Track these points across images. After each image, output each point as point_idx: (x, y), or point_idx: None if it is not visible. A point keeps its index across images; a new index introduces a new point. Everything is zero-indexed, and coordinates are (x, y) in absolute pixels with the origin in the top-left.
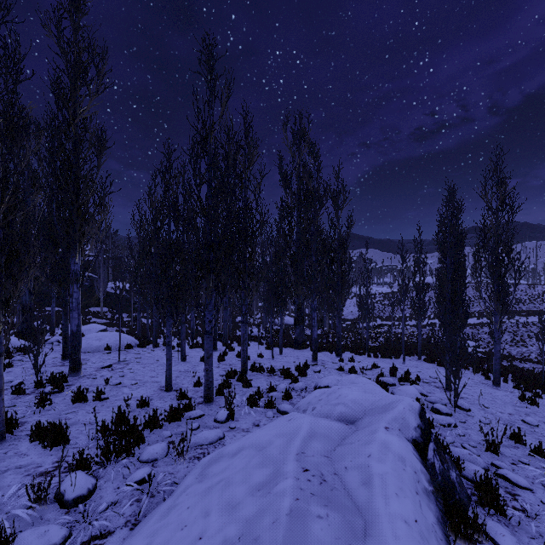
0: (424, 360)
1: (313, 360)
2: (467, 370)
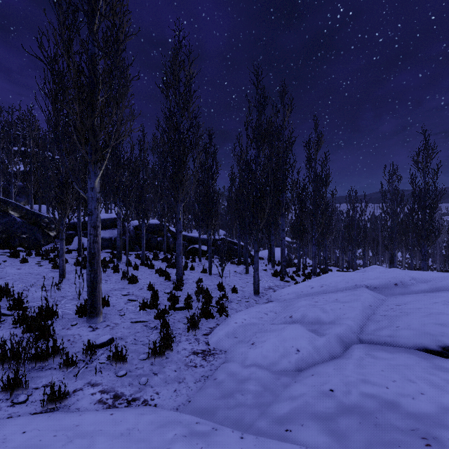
0: None
1: None
2: None
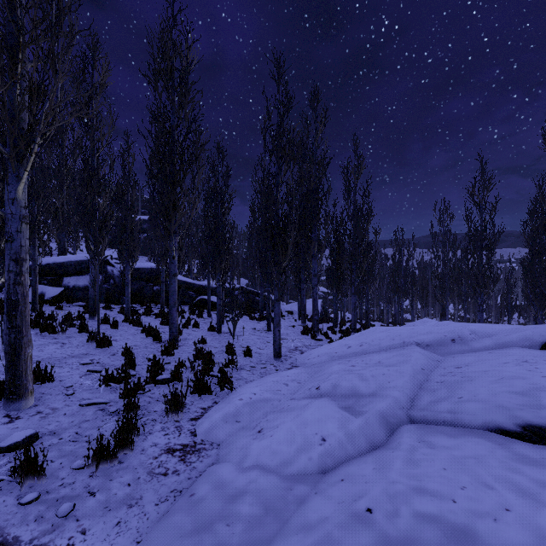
0: None
1: None
2: None
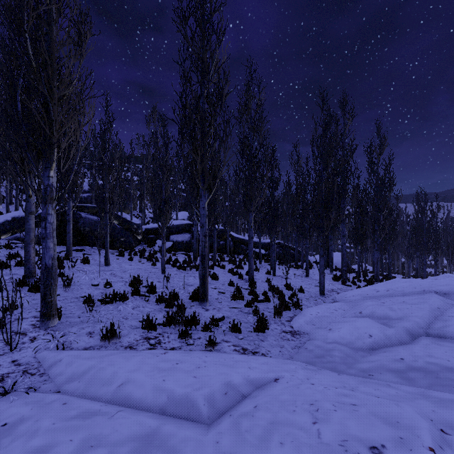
0: None
1: None
2: None
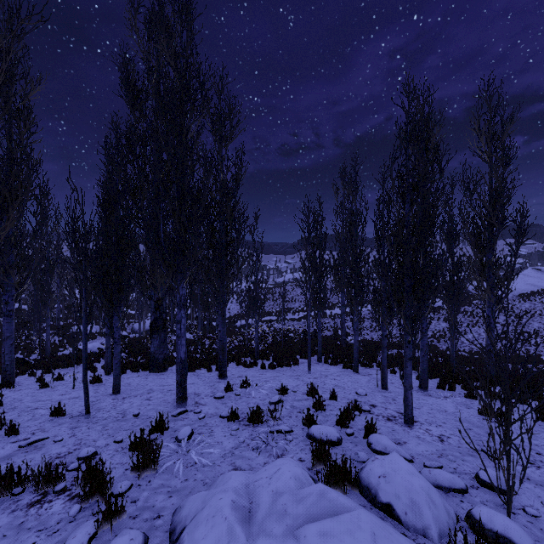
0: (325, 362)
1: (179, 402)
2: (372, 367)
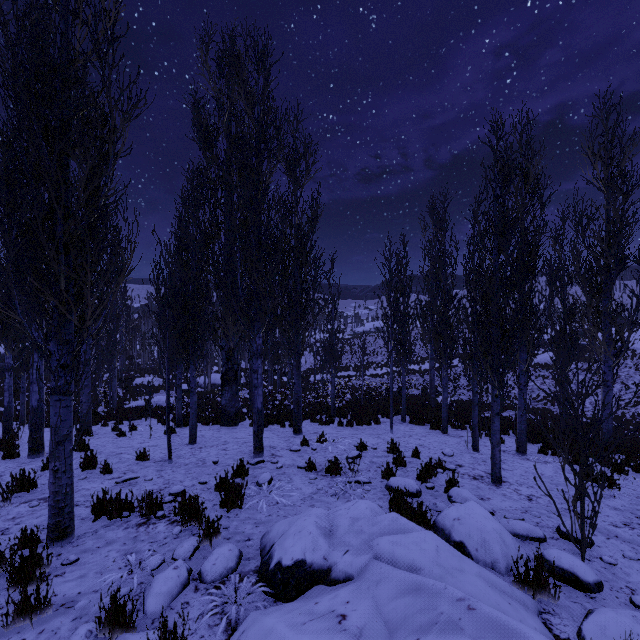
0: (410, 422)
1: (256, 452)
2: (464, 429)
